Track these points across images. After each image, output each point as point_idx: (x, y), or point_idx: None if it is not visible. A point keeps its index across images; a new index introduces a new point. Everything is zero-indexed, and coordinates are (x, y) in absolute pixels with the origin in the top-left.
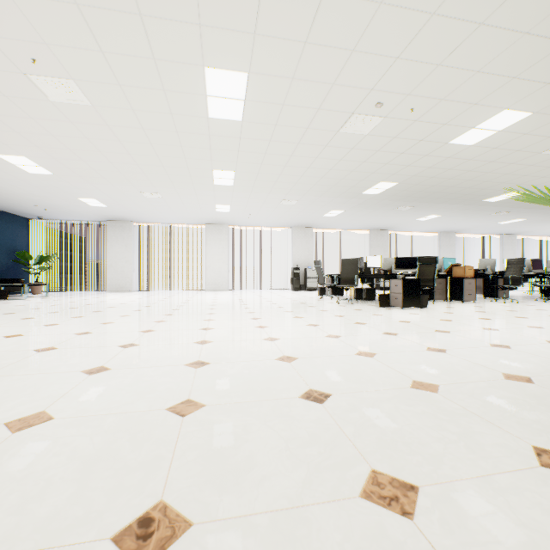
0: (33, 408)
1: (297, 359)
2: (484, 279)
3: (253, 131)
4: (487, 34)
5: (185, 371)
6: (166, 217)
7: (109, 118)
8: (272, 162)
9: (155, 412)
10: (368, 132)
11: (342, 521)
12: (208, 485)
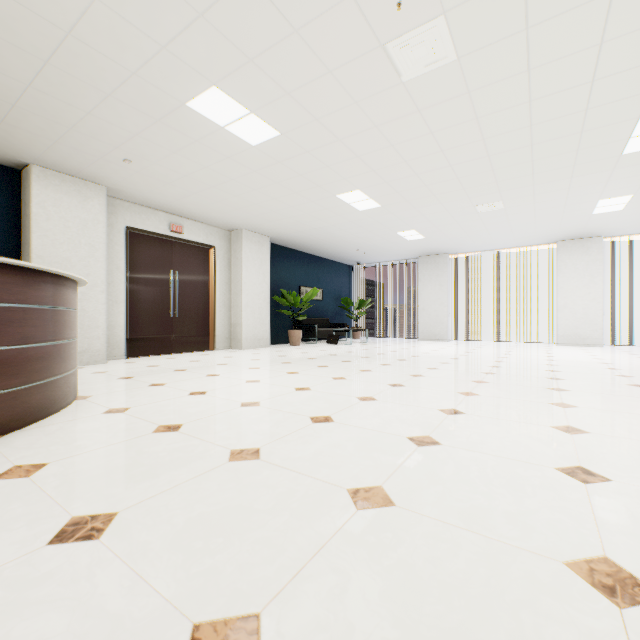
0: None
1: None
2: None
3: None
4: None
5: None
6: (494, 241)
7: (475, 74)
8: None
9: None
10: None
11: None
12: None
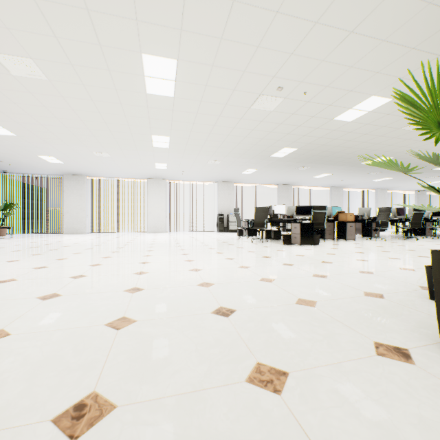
0: None
1: (214, 285)
2: (362, 223)
3: (183, 105)
4: (356, 40)
5: (123, 296)
6: (114, 173)
7: (63, 90)
8: (199, 130)
9: (96, 327)
10: (273, 109)
11: (230, 398)
12: (132, 379)
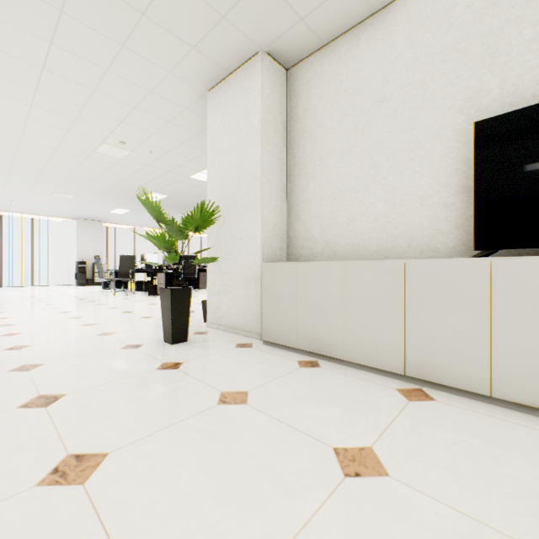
0: None
1: (22, 333)
2: None
3: None
4: (177, 128)
5: None
6: None
7: None
8: (30, 158)
9: None
10: (123, 157)
11: None
12: None
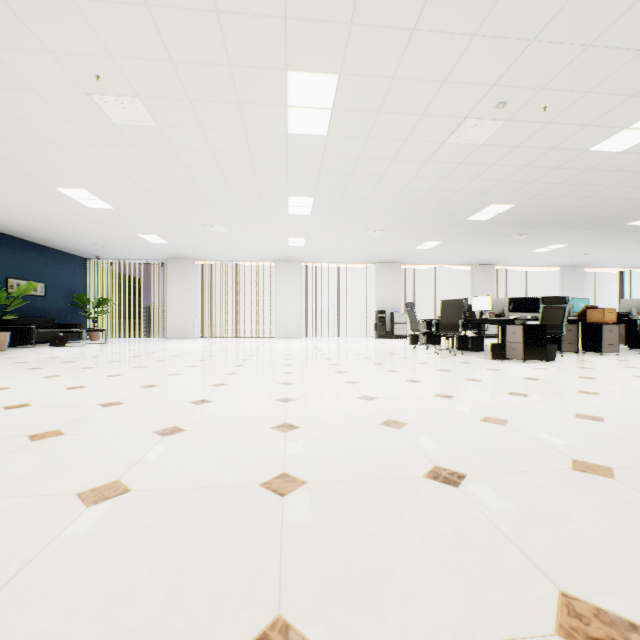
0: (107, 476)
1: (407, 425)
2: (628, 325)
3: (340, 147)
4: None
5: (272, 436)
6: (231, 254)
7: (176, 140)
8: (359, 185)
9: (247, 488)
10: (482, 141)
11: None
12: (336, 599)
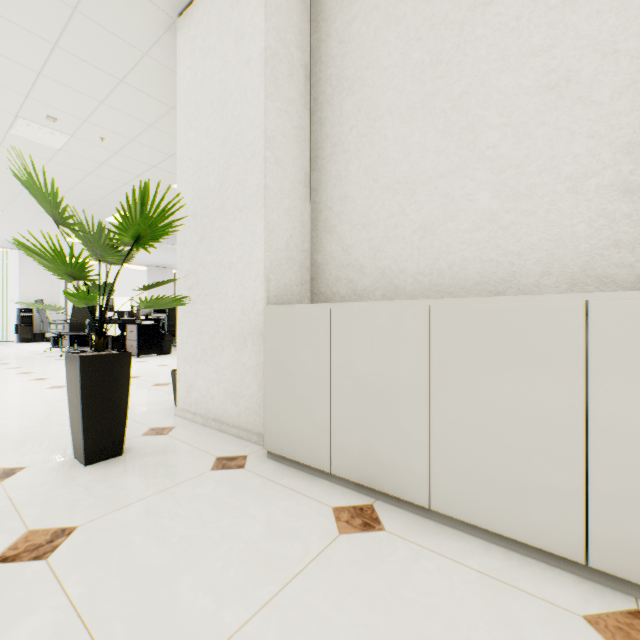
0: None
1: None
2: None
3: None
4: (136, 94)
5: None
6: None
7: None
8: None
9: None
10: (60, 147)
11: None
12: None
